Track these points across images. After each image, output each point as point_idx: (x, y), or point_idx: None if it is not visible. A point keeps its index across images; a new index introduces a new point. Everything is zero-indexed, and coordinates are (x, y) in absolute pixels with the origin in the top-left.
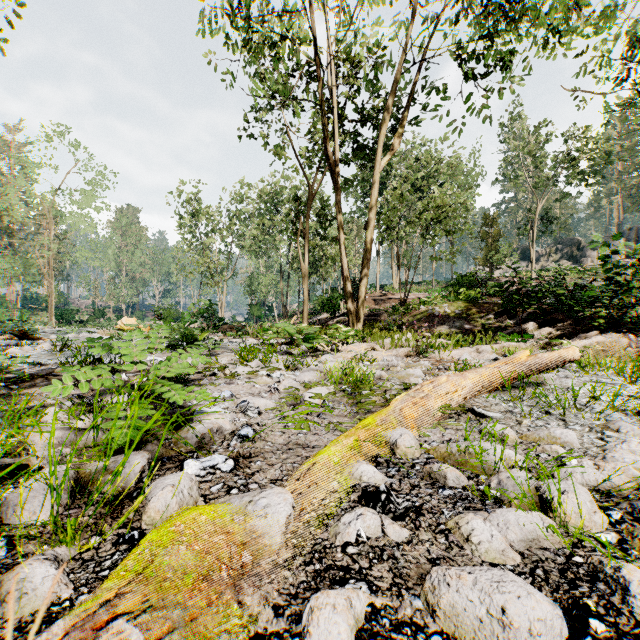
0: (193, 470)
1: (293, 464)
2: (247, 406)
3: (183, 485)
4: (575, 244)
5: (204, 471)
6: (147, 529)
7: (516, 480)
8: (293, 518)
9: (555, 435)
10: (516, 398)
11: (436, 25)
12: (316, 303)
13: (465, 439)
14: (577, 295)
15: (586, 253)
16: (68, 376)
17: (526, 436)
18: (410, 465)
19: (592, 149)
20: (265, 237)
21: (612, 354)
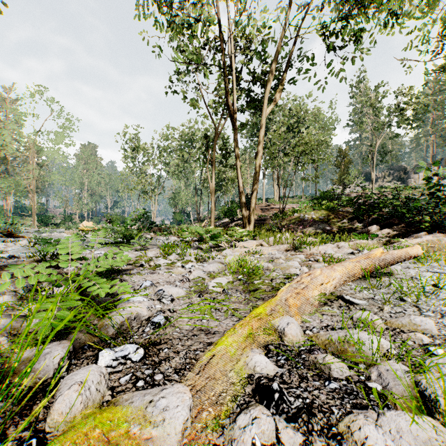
0: (106, 361)
1: (196, 351)
2: (162, 294)
3: (91, 381)
4: (402, 170)
5: (116, 361)
6: (49, 432)
7: (401, 380)
8: (190, 421)
9: (415, 322)
10: (374, 286)
11: (306, 11)
12: (220, 211)
13: (342, 328)
14: (408, 205)
15: (410, 176)
16: (8, 274)
17: (390, 322)
18: (297, 353)
19: (415, 102)
20: (184, 165)
21: (437, 249)
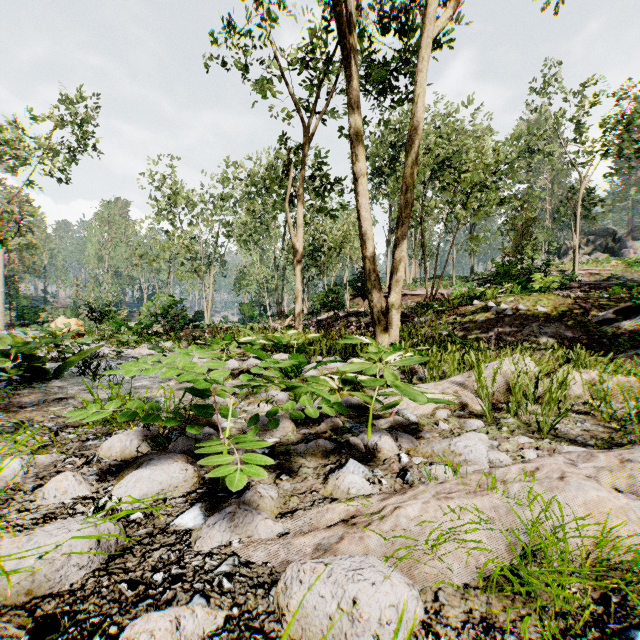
0: None
1: None
2: None
3: None
4: (610, 234)
5: None
6: None
7: None
8: None
9: None
10: None
11: None
12: (316, 301)
13: None
14: None
15: (626, 244)
16: None
17: None
18: None
19: None
20: (257, 224)
21: None
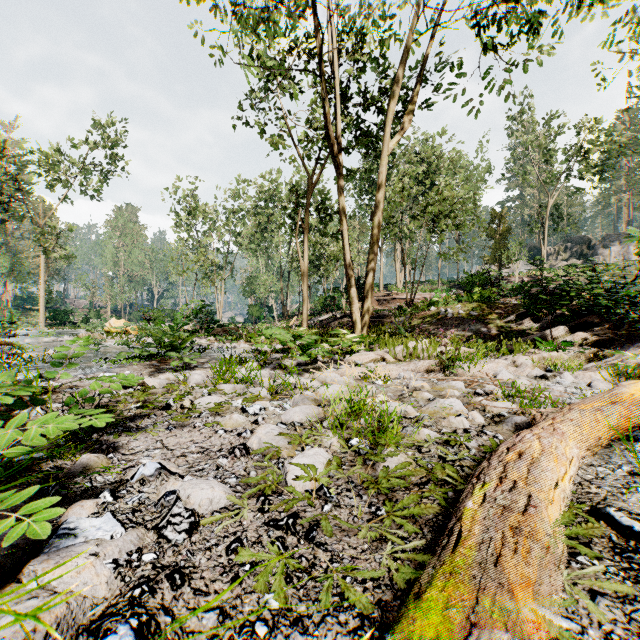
0: None
1: None
2: (168, 512)
3: None
4: (585, 242)
5: None
6: None
7: None
8: None
9: None
10: None
11: None
12: (317, 303)
13: None
14: (617, 295)
15: (597, 251)
16: None
17: None
18: None
19: (607, 141)
20: (264, 235)
21: None
